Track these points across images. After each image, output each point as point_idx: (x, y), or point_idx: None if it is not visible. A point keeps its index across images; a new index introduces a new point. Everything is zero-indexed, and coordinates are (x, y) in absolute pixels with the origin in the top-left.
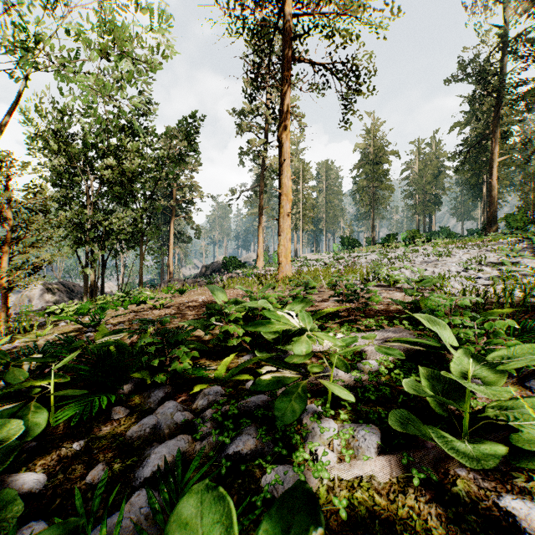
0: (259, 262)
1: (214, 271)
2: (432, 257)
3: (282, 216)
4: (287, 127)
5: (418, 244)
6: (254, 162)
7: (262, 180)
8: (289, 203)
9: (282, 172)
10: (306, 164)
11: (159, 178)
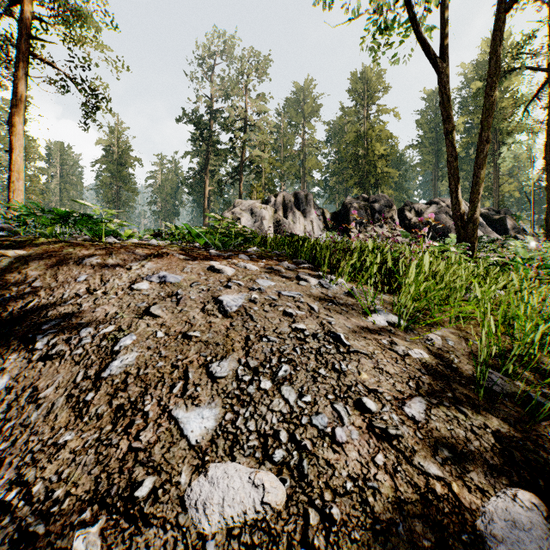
0: None
1: None
2: None
3: (13, 191)
4: (19, 111)
5: None
6: None
7: None
8: (22, 180)
9: (14, 150)
10: (32, 139)
11: None
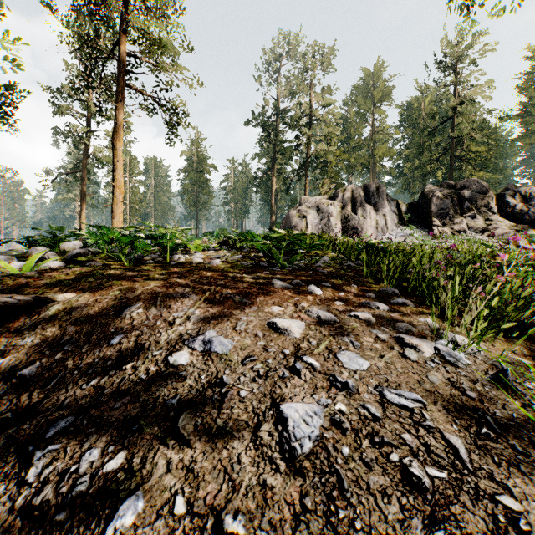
0: None
1: None
2: None
3: (115, 204)
4: (119, 136)
5: None
6: (75, 146)
7: (85, 166)
8: (122, 194)
9: (116, 170)
10: (133, 158)
11: None
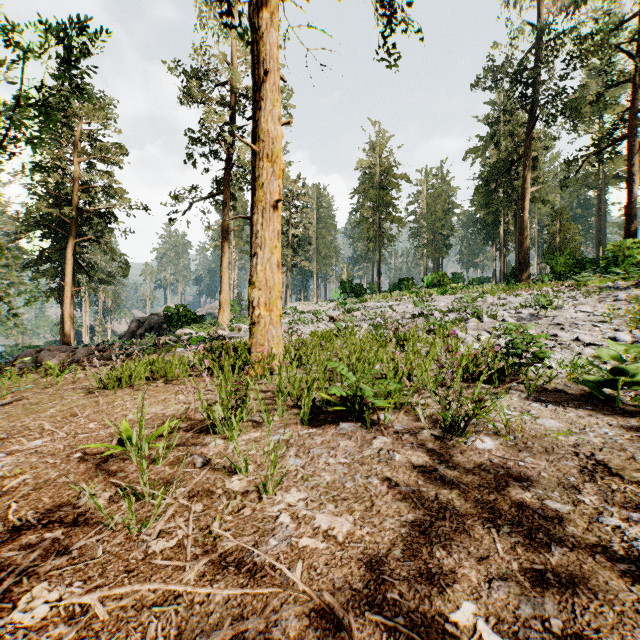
0: (223, 314)
1: (152, 328)
2: (522, 309)
3: (259, 209)
4: None
5: (455, 291)
6: (215, 157)
7: (227, 184)
8: (277, 179)
9: (261, 103)
10: (293, 180)
11: (1, 142)
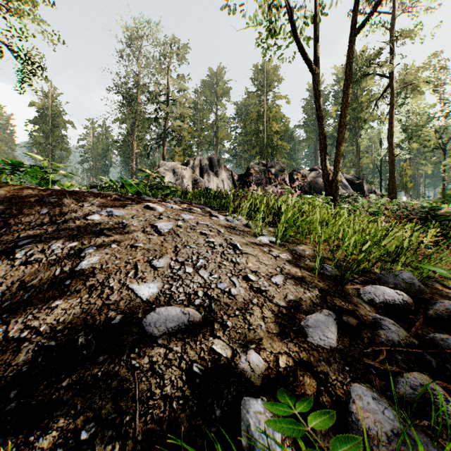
0: None
1: None
2: None
3: None
4: None
5: None
6: None
7: None
8: None
9: None
10: None
11: None
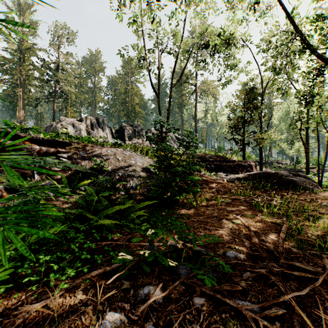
0: None
1: None
2: None
3: None
4: None
5: None
6: None
7: None
8: None
9: None
10: None
11: None
